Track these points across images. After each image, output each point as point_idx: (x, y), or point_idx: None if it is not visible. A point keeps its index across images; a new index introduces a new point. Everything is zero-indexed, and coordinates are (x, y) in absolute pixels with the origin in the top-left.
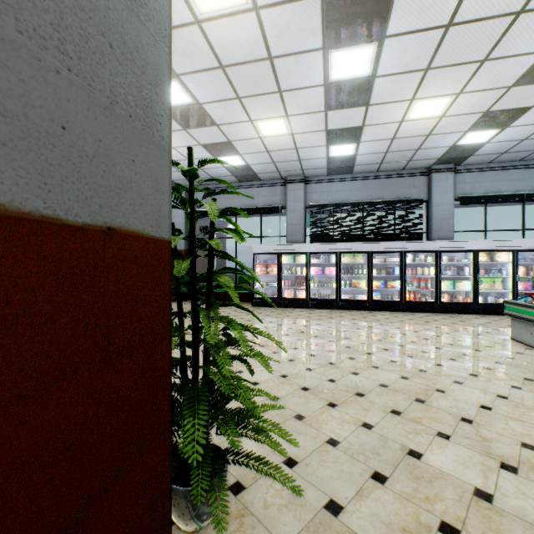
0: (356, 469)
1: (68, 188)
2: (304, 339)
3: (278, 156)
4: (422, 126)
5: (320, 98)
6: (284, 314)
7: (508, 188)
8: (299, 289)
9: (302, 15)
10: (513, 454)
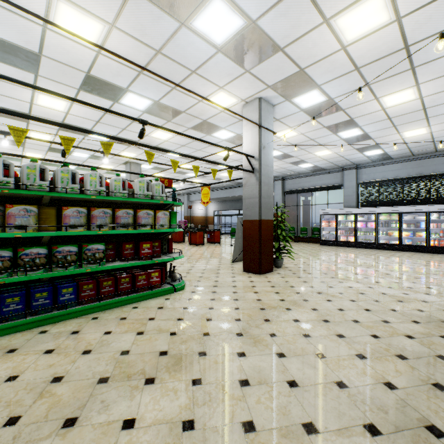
0: (314, 269)
1: (266, 217)
2: (333, 255)
3: (332, 160)
4: (421, 137)
5: (342, 142)
6: (335, 248)
7: None
8: (349, 236)
9: (319, 131)
10: (363, 273)
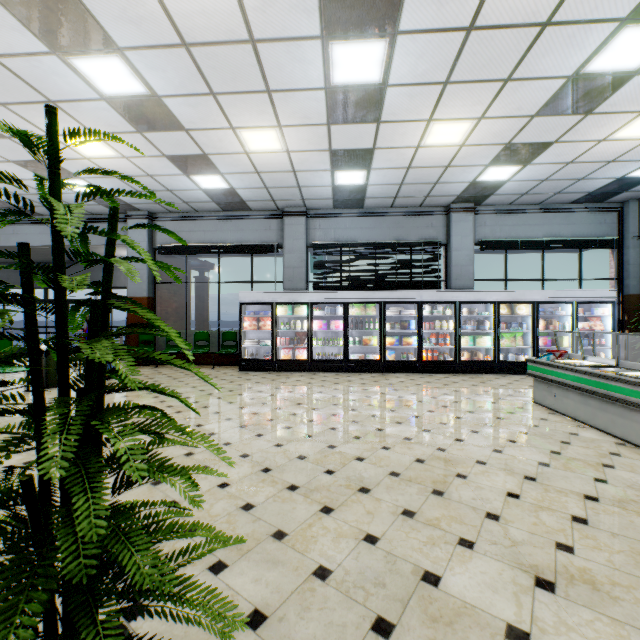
0: (352, 617)
1: None
2: (300, 413)
3: (271, 179)
4: (441, 155)
5: (321, 107)
6: (280, 380)
7: (528, 233)
8: (299, 348)
9: None
10: (548, 561)
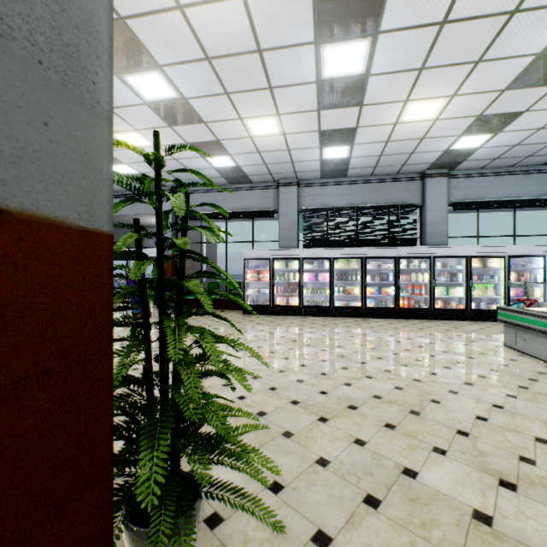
0: (347, 492)
1: None
2: (295, 348)
3: (270, 157)
4: (416, 129)
5: (313, 97)
6: (276, 322)
7: (500, 194)
8: (291, 296)
9: (292, 4)
10: (511, 469)
